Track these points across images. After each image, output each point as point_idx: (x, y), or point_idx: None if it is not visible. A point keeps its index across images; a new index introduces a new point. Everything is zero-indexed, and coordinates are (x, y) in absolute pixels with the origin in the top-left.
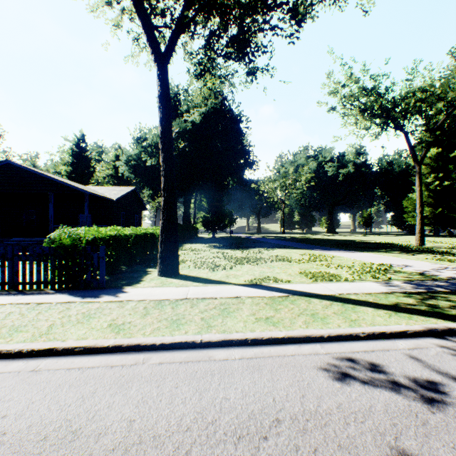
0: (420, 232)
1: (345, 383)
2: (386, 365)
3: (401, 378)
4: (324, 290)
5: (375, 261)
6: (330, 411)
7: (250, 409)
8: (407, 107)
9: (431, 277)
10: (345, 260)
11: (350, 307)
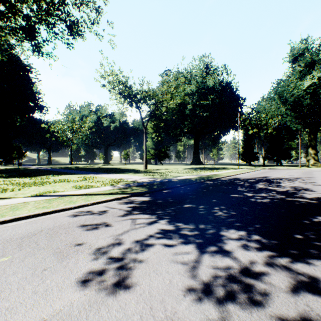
0: (146, 162)
1: (74, 217)
2: (94, 210)
3: (96, 212)
4: (82, 192)
5: (119, 177)
6: (65, 224)
7: (30, 231)
8: (141, 97)
9: (136, 182)
10: (104, 178)
11: (91, 196)
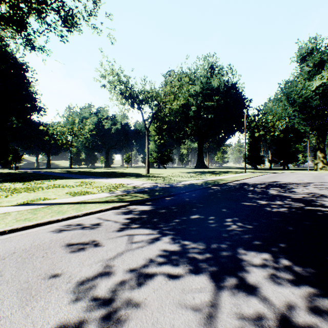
0: (148, 166)
1: (60, 233)
2: (85, 222)
3: (87, 225)
4: (76, 200)
5: (119, 182)
6: (46, 242)
7: None
8: (143, 98)
9: (136, 187)
10: (102, 183)
11: (84, 205)
